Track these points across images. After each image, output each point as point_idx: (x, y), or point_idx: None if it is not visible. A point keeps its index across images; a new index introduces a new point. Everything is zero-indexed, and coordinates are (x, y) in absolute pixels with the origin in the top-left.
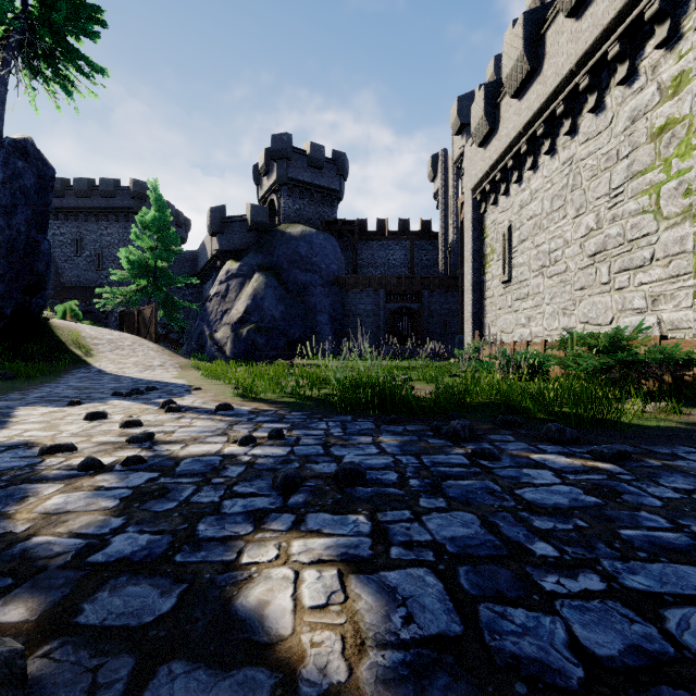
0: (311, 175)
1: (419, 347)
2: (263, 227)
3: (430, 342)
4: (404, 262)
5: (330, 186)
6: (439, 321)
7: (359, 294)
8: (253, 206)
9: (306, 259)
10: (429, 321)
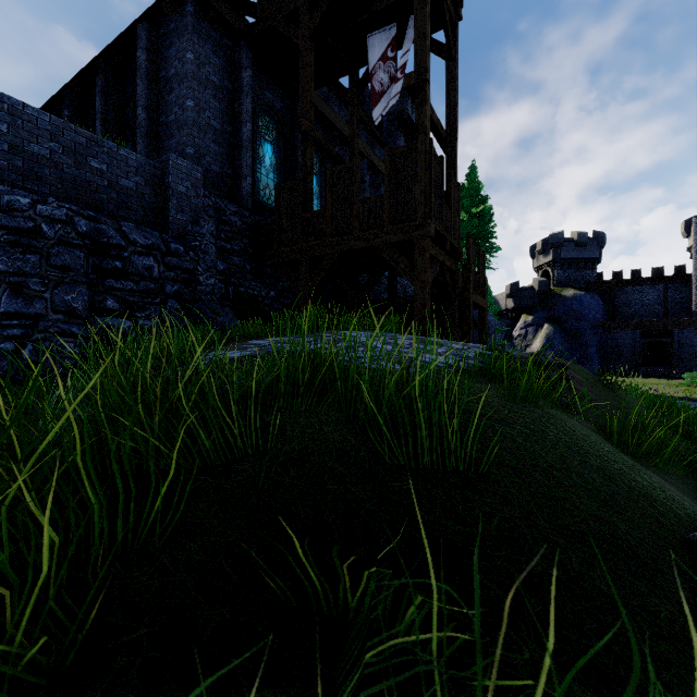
0: (577, 253)
1: (669, 369)
2: (545, 293)
3: (680, 364)
4: (656, 301)
5: (591, 256)
6: (689, 350)
7: (618, 333)
8: (539, 281)
9: (577, 312)
10: (679, 350)
